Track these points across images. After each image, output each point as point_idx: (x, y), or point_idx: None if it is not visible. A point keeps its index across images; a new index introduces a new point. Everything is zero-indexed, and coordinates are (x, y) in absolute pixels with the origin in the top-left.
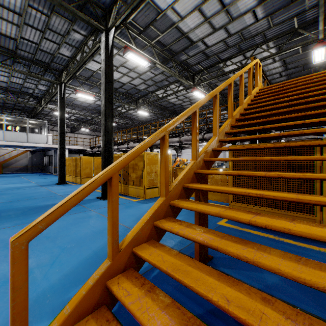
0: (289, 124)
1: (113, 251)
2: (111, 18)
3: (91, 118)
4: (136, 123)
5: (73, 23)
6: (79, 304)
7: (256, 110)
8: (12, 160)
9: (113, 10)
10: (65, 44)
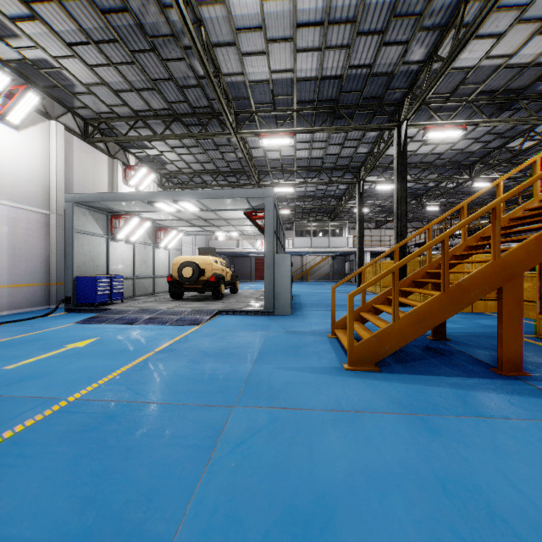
0: (520, 230)
1: (362, 302)
2: (403, 110)
3: None
4: (483, 197)
5: None
6: None
7: (538, 206)
8: (316, 267)
9: (404, 103)
10: (361, 144)
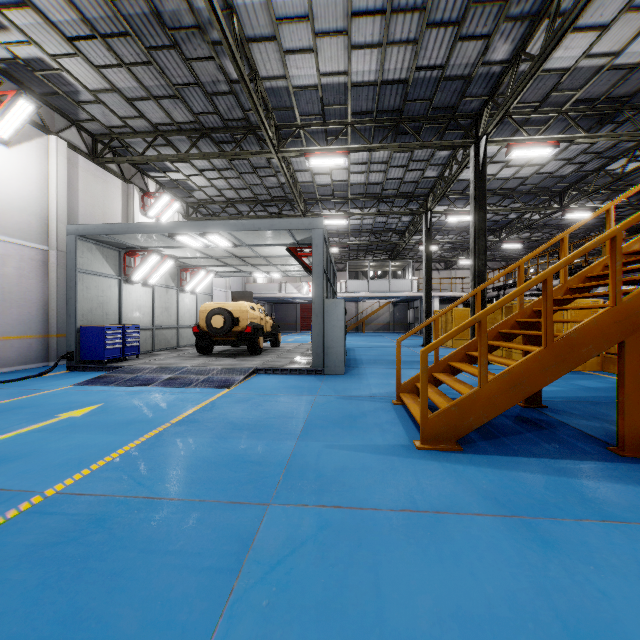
0: None
1: (435, 359)
2: (482, 123)
3: None
4: (575, 231)
5: None
6: (418, 375)
7: None
8: (374, 316)
9: (484, 114)
10: (430, 166)
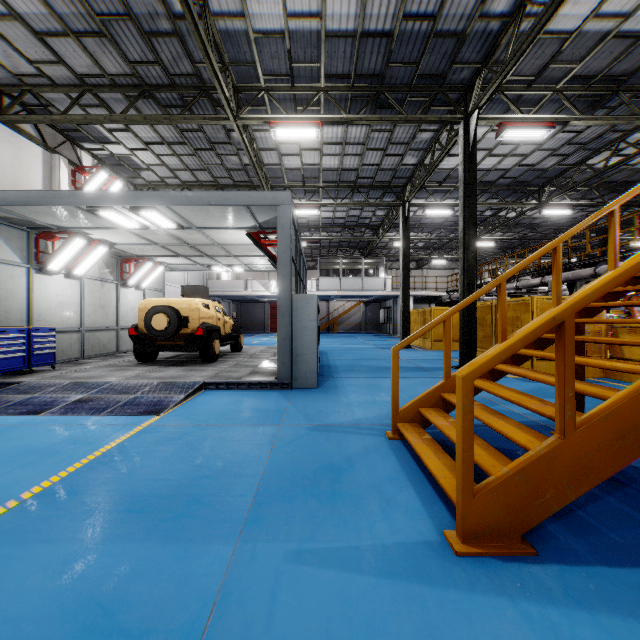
0: None
1: (446, 374)
2: (473, 96)
3: (449, 241)
4: (545, 231)
5: (419, 124)
6: (423, 397)
7: None
8: (345, 316)
9: (475, 85)
10: (410, 151)
